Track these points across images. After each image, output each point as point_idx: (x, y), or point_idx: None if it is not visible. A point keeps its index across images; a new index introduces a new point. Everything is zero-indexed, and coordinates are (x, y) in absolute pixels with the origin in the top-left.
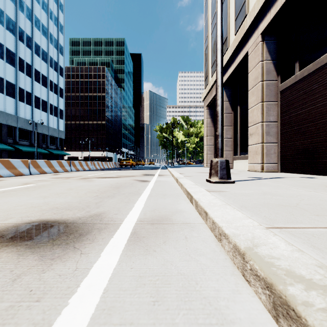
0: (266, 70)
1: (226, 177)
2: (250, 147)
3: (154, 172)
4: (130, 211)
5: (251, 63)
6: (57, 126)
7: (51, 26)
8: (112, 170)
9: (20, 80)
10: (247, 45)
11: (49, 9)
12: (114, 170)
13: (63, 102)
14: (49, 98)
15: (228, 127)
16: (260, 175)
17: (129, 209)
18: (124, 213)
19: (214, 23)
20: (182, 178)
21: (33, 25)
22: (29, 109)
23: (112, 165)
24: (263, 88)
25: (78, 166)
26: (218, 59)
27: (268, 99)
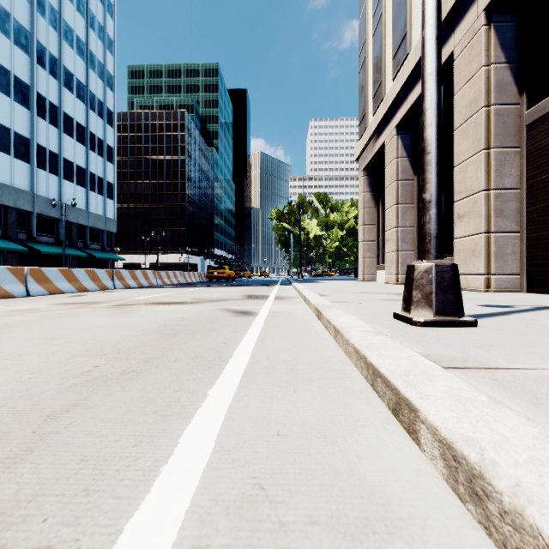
0: (497, 84)
1: (453, 309)
2: (459, 243)
3: (267, 292)
4: (130, 514)
5: (460, 74)
6: (104, 212)
7: (93, 41)
8: (190, 286)
9: (39, 132)
10: (451, 40)
11: (90, 12)
12: (195, 286)
13: (113, 171)
14: (90, 163)
15: (407, 206)
16: (498, 300)
17: (139, 485)
18: (86, 546)
19: (378, 13)
20: (330, 308)
21: (62, 38)
22: (55, 182)
23: (194, 278)
24: (489, 120)
25: (128, 280)
26: (430, 4)
27: (500, 143)
